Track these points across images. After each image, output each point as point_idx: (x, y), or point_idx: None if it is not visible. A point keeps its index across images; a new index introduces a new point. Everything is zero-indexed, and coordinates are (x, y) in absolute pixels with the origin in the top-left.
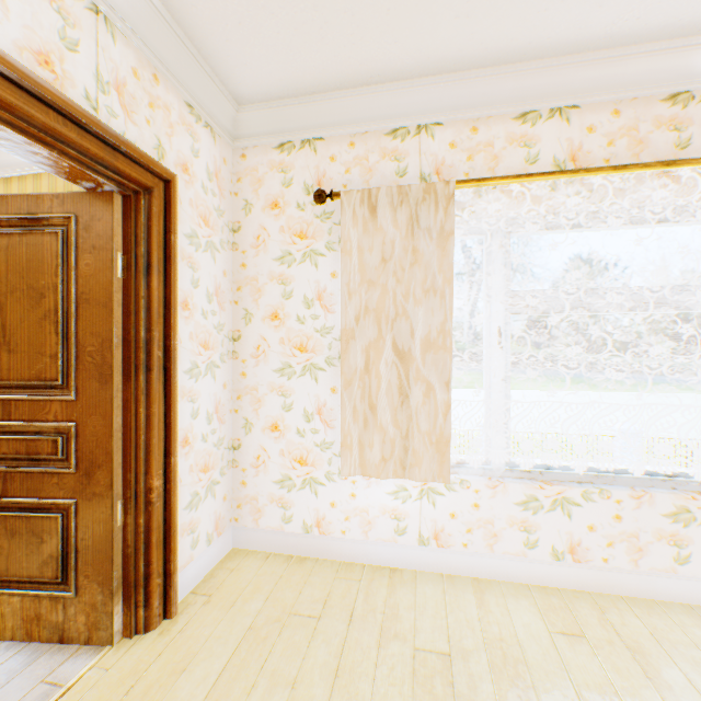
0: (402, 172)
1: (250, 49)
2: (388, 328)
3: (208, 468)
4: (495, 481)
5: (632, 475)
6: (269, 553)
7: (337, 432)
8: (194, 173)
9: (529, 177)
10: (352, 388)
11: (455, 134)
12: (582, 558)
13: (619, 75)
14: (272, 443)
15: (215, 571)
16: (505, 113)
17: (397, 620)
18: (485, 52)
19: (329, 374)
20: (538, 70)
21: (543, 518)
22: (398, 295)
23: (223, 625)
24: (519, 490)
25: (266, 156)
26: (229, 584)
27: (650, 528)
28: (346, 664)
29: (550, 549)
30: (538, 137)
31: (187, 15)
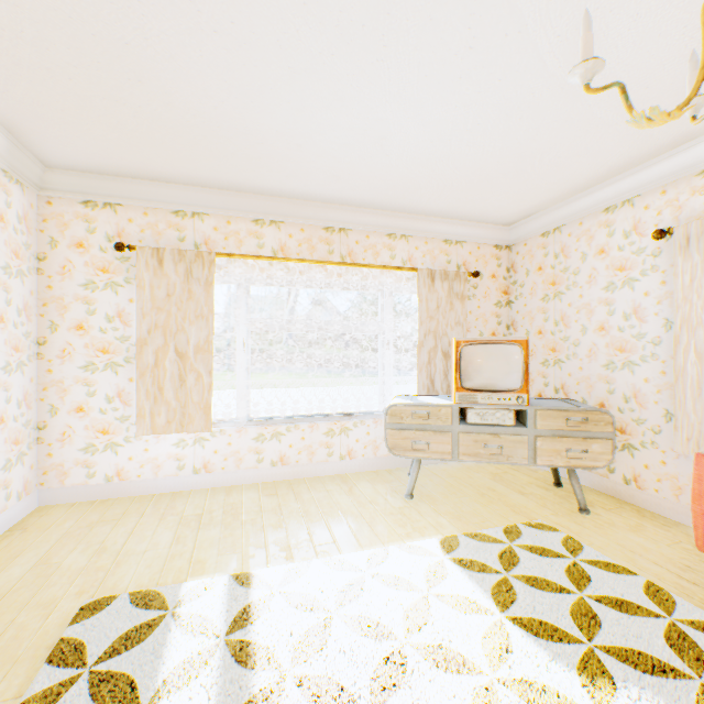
0: (183, 239)
1: (64, 148)
2: (172, 338)
3: (19, 442)
4: (241, 428)
5: (312, 417)
6: (76, 503)
7: (135, 408)
8: (8, 220)
9: (257, 258)
10: (146, 377)
11: (217, 222)
12: (287, 462)
13: (302, 212)
14: (78, 421)
15: (26, 519)
16: (247, 217)
17: (174, 509)
18: (231, 185)
19: (128, 369)
20: (262, 200)
21: (267, 445)
22: (179, 318)
23: (44, 536)
24: (255, 431)
25: (72, 207)
26: (42, 521)
27: (317, 441)
28: (139, 529)
29: (271, 461)
30: (264, 234)
31: (13, 124)
